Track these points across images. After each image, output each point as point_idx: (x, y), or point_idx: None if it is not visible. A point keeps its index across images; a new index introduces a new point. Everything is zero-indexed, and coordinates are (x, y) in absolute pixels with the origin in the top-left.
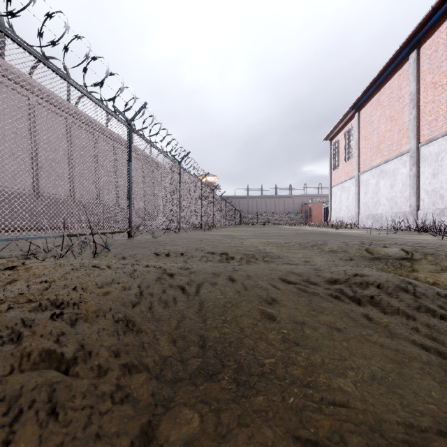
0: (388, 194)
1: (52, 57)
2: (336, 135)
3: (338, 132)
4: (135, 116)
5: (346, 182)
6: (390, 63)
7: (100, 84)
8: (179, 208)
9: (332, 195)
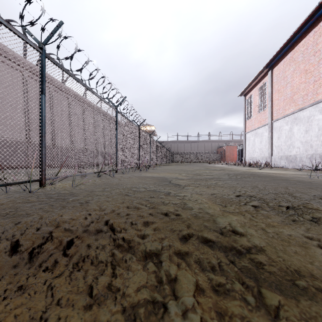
0: (303, 138)
1: (11, 20)
2: (250, 91)
3: (251, 88)
4: (49, 39)
5: (259, 129)
6: (306, 22)
7: None
8: (116, 150)
9: (246, 139)
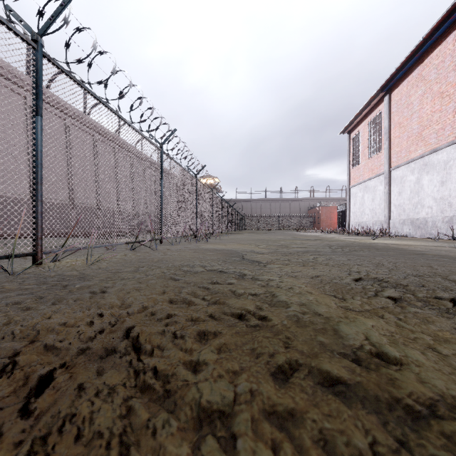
0: (437, 193)
1: (8, 20)
2: (357, 126)
3: (359, 122)
4: (48, 26)
5: (371, 181)
6: (442, 21)
7: None
8: (161, 210)
9: (350, 196)
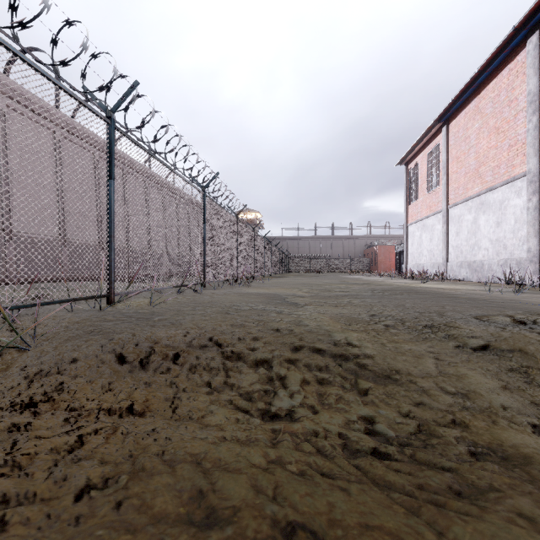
0: (493, 234)
1: (35, 48)
2: (415, 157)
3: (417, 153)
4: (120, 104)
5: (429, 219)
6: (496, 54)
7: (52, 41)
8: (203, 254)
9: (408, 235)
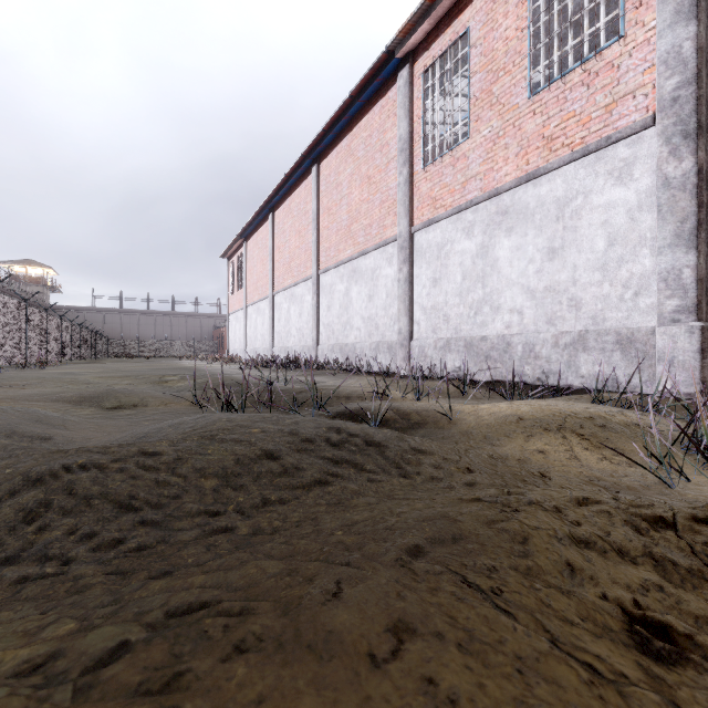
0: (262, 331)
1: None
2: (233, 256)
3: (234, 253)
4: None
5: (239, 312)
6: (259, 213)
7: None
8: None
9: (229, 323)
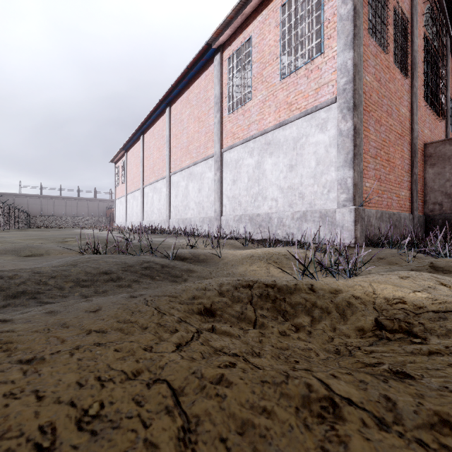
0: (136, 210)
1: None
2: (118, 161)
3: (119, 160)
4: None
5: (122, 198)
6: (134, 135)
7: None
8: None
9: (116, 205)
